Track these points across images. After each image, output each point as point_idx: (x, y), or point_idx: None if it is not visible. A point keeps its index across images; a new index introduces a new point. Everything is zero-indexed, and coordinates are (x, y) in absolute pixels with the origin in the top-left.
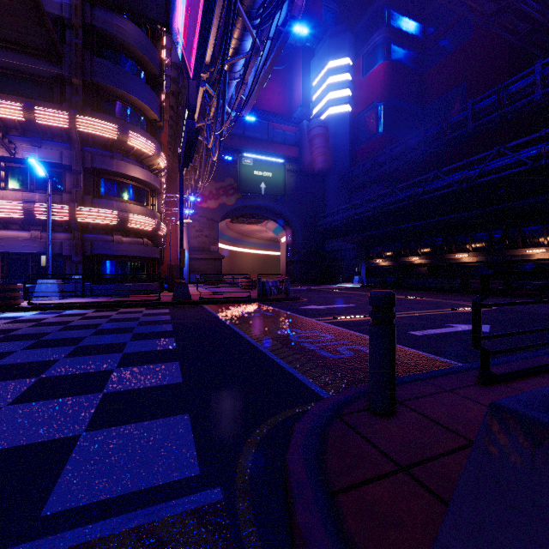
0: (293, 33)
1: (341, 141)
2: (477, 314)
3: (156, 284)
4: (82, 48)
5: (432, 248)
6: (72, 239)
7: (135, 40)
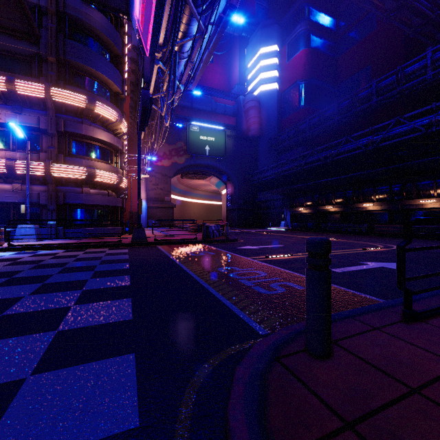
0: (232, 25)
1: (271, 112)
2: (402, 258)
3: (119, 228)
4: (56, 31)
5: (344, 199)
6: (47, 191)
7: (101, 26)
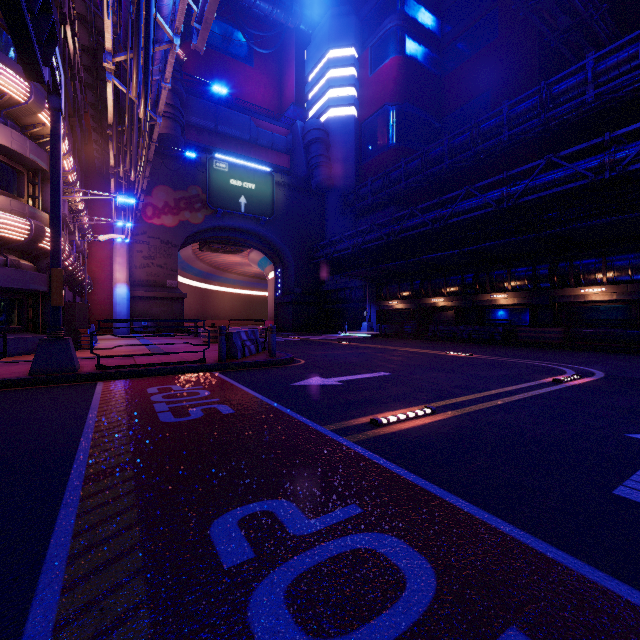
0: (284, 9)
1: (345, 151)
2: None
3: (37, 337)
4: None
5: (461, 286)
6: None
7: None
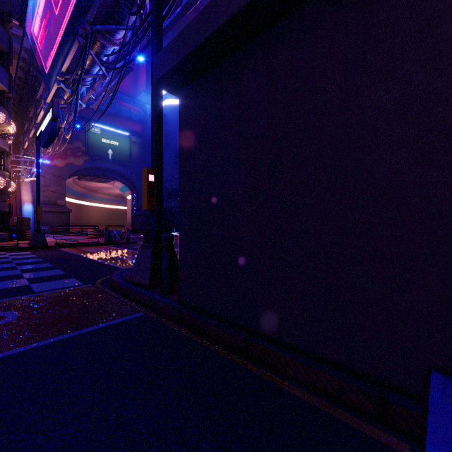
0: None
1: (176, 126)
2: None
3: (5, 234)
4: None
5: None
6: None
7: None
